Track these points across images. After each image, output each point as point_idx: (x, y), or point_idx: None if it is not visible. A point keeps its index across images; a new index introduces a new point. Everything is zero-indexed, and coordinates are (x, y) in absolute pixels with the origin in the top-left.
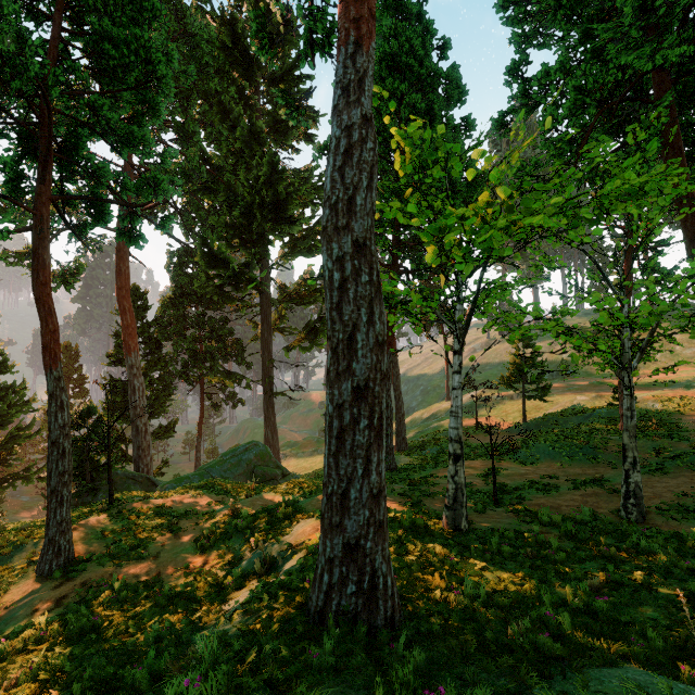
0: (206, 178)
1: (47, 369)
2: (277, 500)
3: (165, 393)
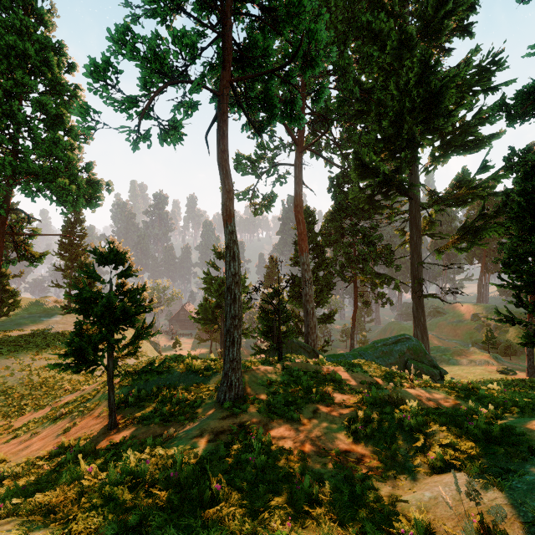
0: (359, 97)
1: (224, 224)
2: (453, 403)
3: (327, 288)
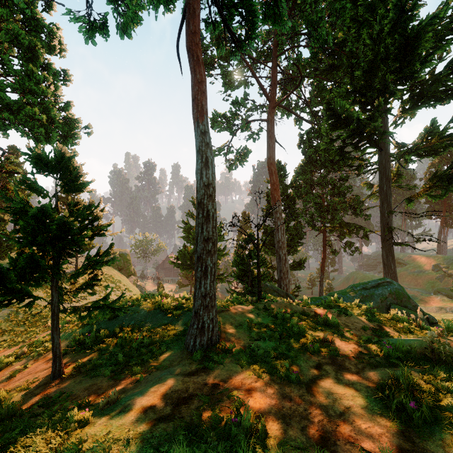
0: (332, 47)
1: (194, 124)
2: None
3: (297, 237)
